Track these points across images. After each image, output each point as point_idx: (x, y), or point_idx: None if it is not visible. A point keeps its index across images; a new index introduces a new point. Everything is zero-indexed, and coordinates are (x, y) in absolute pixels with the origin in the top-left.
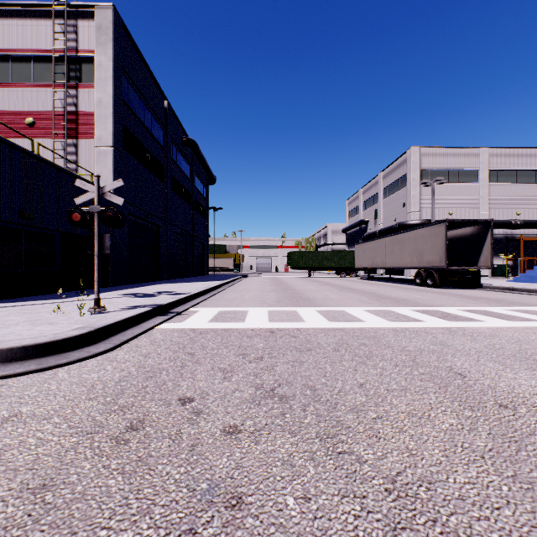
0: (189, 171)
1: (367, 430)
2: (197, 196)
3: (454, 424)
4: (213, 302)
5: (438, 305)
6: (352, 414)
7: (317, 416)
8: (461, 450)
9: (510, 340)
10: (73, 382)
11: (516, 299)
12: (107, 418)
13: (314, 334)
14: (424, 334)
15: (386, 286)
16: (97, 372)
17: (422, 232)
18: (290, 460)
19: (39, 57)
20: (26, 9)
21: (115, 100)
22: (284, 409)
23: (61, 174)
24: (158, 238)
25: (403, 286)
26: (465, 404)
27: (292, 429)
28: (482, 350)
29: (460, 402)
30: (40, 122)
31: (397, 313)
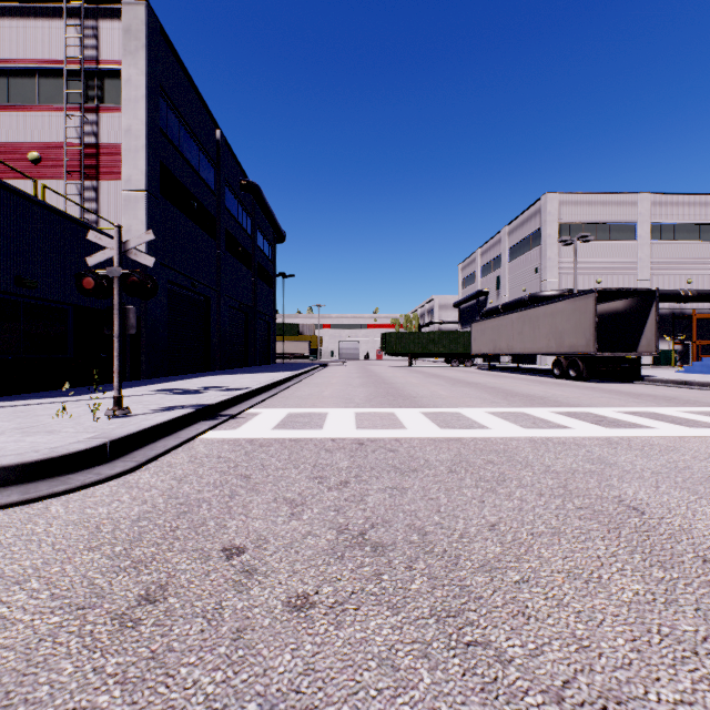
0: (249, 225)
1: (509, 602)
2: (261, 259)
3: (640, 593)
4: (280, 401)
5: (588, 405)
6: (483, 574)
7: (430, 578)
8: (660, 639)
9: (697, 455)
10: (70, 520)
11: (693, 397)
12: (112, 581)
13: (419, 447)
14: (575, 447)
15: (514, 379)
16: (108, 506)
17: (562, 305)
18: (391, 657)
19: (47, 70)
20: (29, 6)
21: (149, 128)
22: (379, 565)
23: (75, 227)
24: (207, 315)
25: (536, 379)
26: (651, 557)
27: (393, 600)
28: (660, 471)
29: (643, 554)
30: (48, 158)
31: (532, 416)
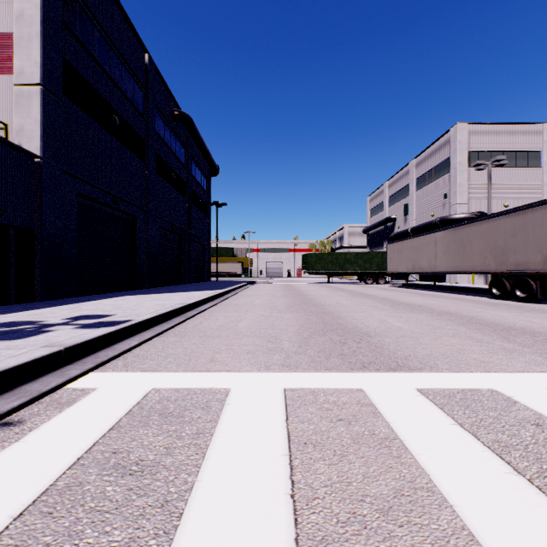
0: (183, 155)
1: None
2: (195, 187)
3: None
4: (167, 344)
5: None
6: None
7: None
8: None
9: None
10: None
11: None
12: None
13: None
14: None
15: (448, 298)
16: None
17: (505, 219)
18: None
19: None
20: None
21: (45, 14)
22: None
23: None
24: (134, 233)
25: (473, 299)
26: None
27: None
28: None
29: None
30: None
31: None
